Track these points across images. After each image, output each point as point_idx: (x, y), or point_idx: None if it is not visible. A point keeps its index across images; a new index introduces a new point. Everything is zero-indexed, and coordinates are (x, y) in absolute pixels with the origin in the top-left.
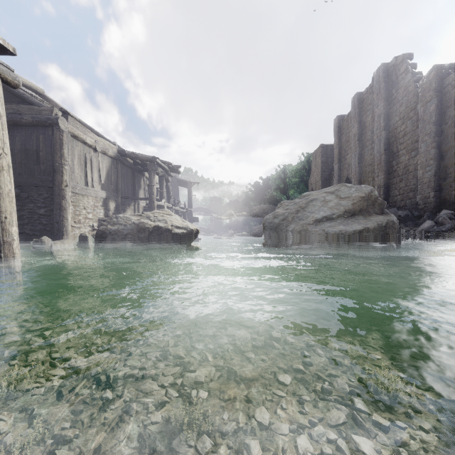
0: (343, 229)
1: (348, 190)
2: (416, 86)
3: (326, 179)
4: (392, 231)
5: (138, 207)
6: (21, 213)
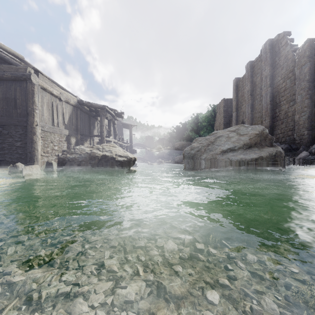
0: (243, 157)
1: (246, 129)
2: (293, 54)
3: (227, 123)
4: (279, 159)
5: (93, 142)
6: (3, 145)
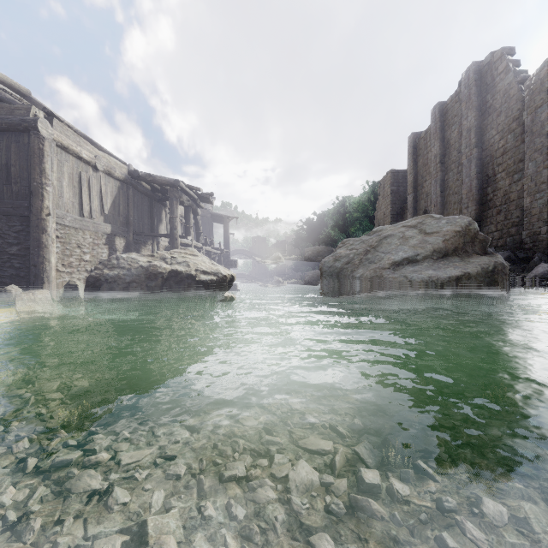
0: (434, 275)
1: (436, 223)
2: (520, 88)
3: (397, 213)
4: (501, 278)
5: (157, 247)
6: None
